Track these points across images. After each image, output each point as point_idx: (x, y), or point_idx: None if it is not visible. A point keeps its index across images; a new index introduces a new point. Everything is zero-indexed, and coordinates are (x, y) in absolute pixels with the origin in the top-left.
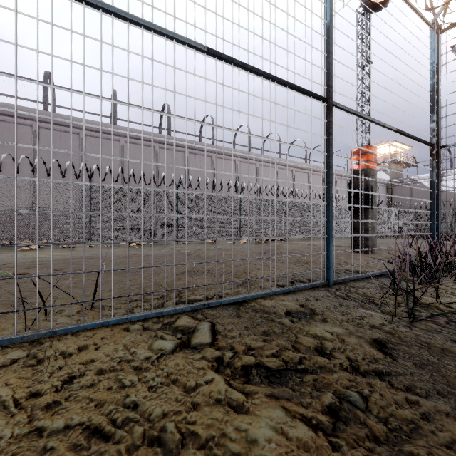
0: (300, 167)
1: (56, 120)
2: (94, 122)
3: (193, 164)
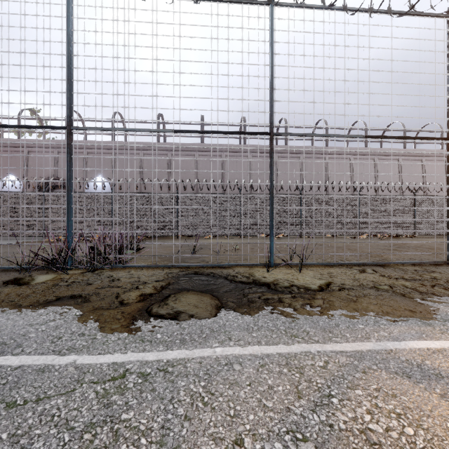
0: (433, 155)
1: (208, 149)
2: (231, 146)
3: (307, 167)
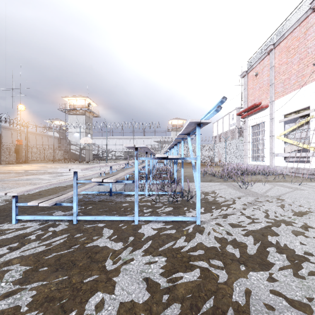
0: (6, 128)
1: None
2: None
3: None
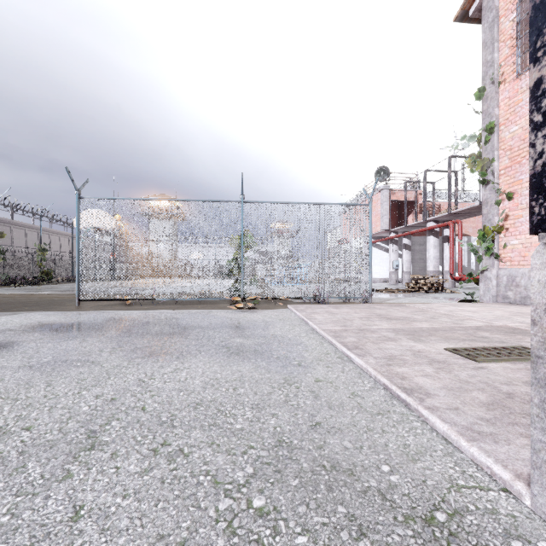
0: (64, 235)
1: None
2: None
3: None
